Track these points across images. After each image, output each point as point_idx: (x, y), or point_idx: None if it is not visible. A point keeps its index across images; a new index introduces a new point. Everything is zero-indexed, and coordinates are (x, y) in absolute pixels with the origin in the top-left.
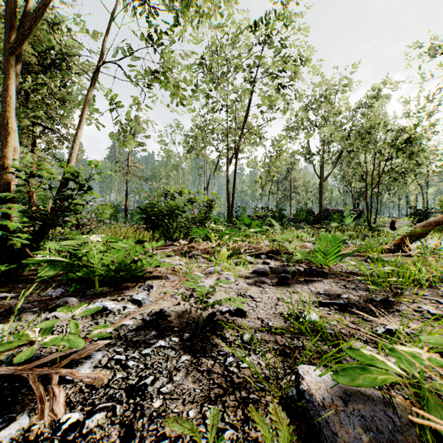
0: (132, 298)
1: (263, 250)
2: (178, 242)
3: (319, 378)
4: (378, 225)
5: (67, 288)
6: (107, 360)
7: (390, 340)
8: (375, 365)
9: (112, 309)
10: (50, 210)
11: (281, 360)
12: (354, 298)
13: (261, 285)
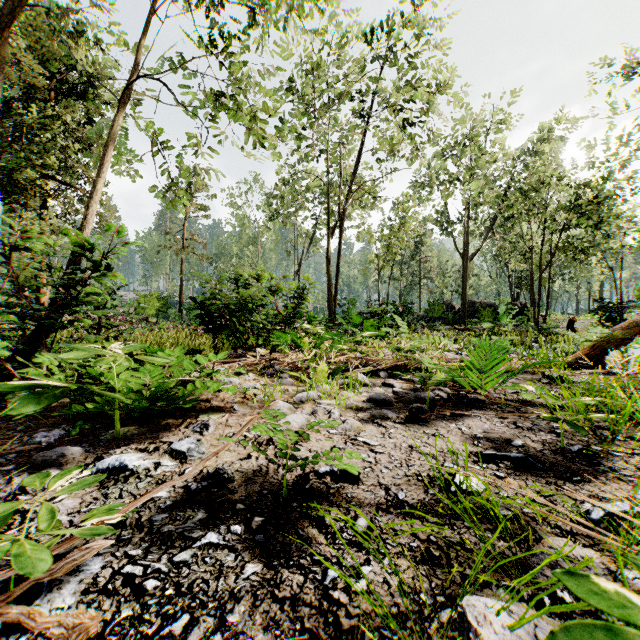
0: (171, 449)
1: (382, 364)
2: (255, 351)
3: (510, 635)
4: (551, 326)
5: (70, 429)
6: (109, 575)
7: (625, 539)
8: (633, 621)
9: (135, 468)
10: (50, 304)
11: (425, 573)
12: (533, 446)
13: (383, 423)
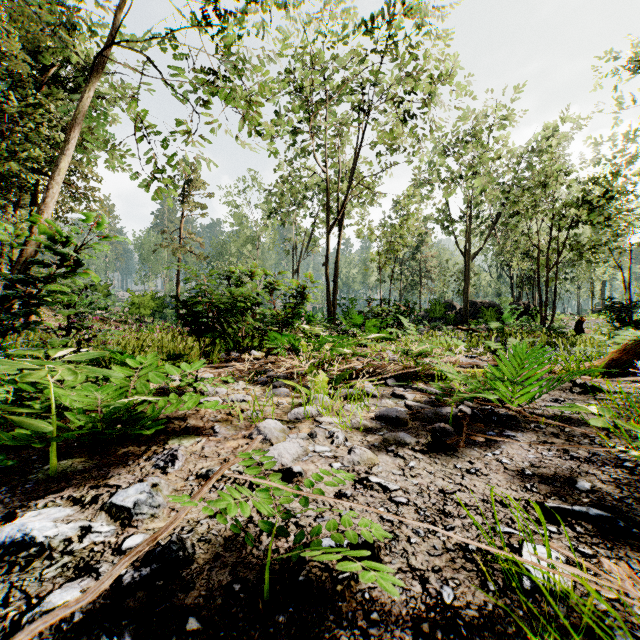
0: (110, 504)
1: (390, 370)
2: (250, 354)
3: None
4: (562, 327)
5: None
6: None
7: None
8: None
9: (48, 540)
10: None
11: None
12: (607, 491)
13: (399, 451)
